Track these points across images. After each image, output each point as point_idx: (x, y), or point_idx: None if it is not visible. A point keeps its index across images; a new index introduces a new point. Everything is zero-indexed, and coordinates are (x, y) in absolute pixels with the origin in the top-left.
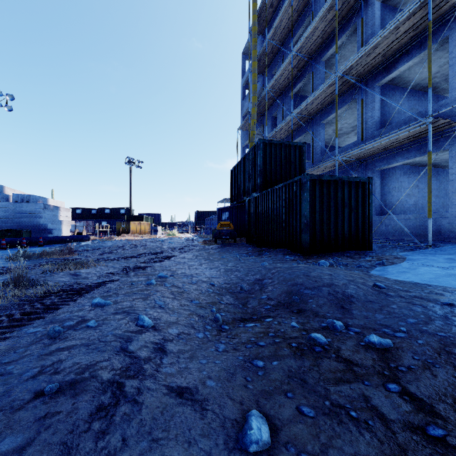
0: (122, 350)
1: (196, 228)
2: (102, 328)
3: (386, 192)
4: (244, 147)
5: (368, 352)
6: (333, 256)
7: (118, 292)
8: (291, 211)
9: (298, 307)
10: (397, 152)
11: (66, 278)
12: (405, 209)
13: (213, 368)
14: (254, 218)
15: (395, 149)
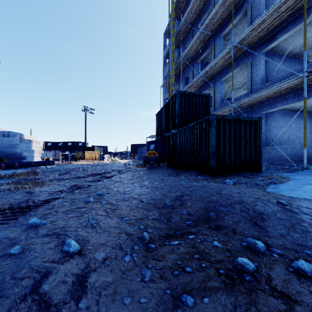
0: (32, 291)
1: (131, 156)
2: (23, 257)
3: (268, 130)
4: (165, 99)
5: (301, 282)
6: (234, 176)
7: (59, 209)
8: (201, 142)
9: (216, 223)
10: (277, 100)
11: (21, 195)
12: (281, 141)
13: (137, 311)
14: (173, 148)
15: (276, 98)
